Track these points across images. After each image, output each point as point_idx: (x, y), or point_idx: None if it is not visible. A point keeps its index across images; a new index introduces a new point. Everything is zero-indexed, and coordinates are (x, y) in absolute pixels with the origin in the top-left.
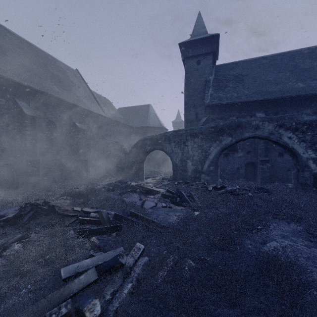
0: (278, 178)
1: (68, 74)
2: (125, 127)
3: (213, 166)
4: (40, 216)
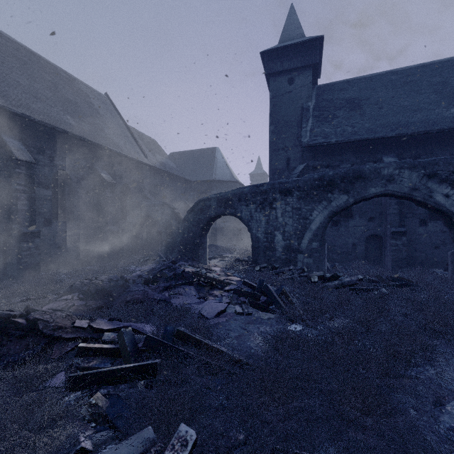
0: (418, 259)
1: (91, 100)
2: (180, 180)
3: (317, 242)
4: (9, 340)
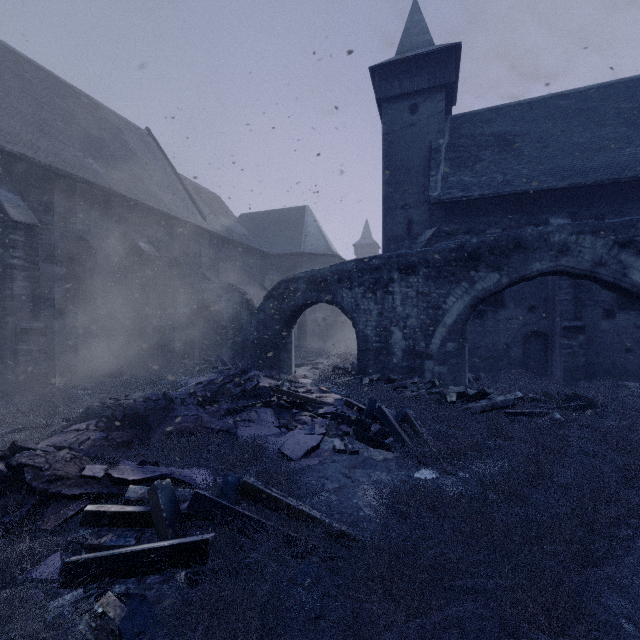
0: (602, 367)
1: (126, 137)
2: (253, 253)
3: (455, 342)
4: None
